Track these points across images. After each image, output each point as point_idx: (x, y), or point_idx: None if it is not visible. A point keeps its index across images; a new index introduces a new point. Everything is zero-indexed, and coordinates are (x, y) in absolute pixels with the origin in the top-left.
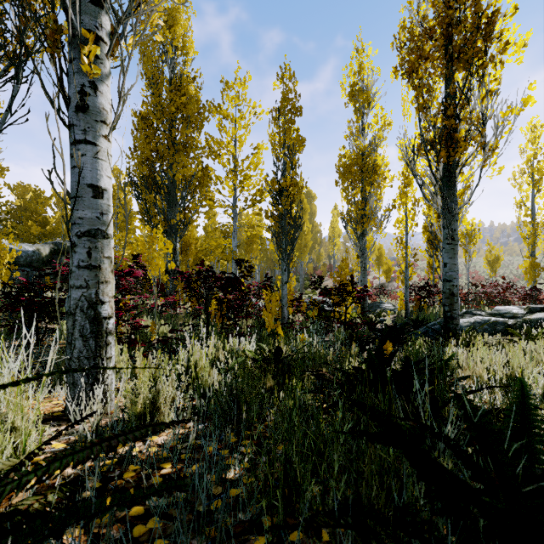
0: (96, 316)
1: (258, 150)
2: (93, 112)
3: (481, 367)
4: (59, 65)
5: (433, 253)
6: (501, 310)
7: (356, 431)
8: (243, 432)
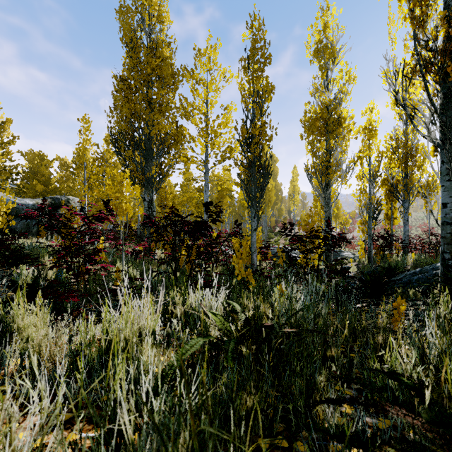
0: None
1: (228, 110)
2: None
3: None
4: None
5: (391, 205)
6: None
7: None
8: None
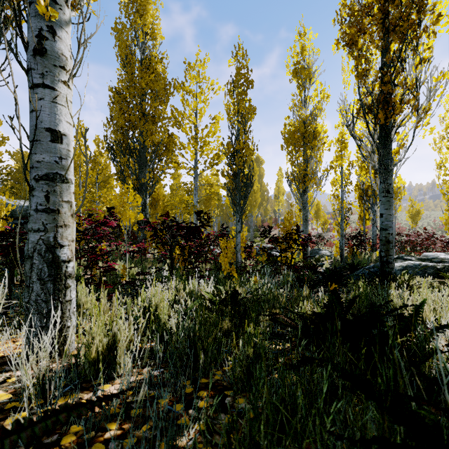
0: (54, 259)
1: (216, 120)
2: (52, 57)
3: (428, 309)
4: (18, 9)
5: (363, 208)
6: (429, 256)
7: (372, 441)
8: (196, 403)
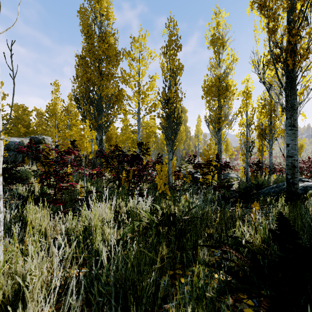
0: None
1: (153, 79)
2: None
3: None
4: None
5: (261, 143)
6: None
7: None
8: None
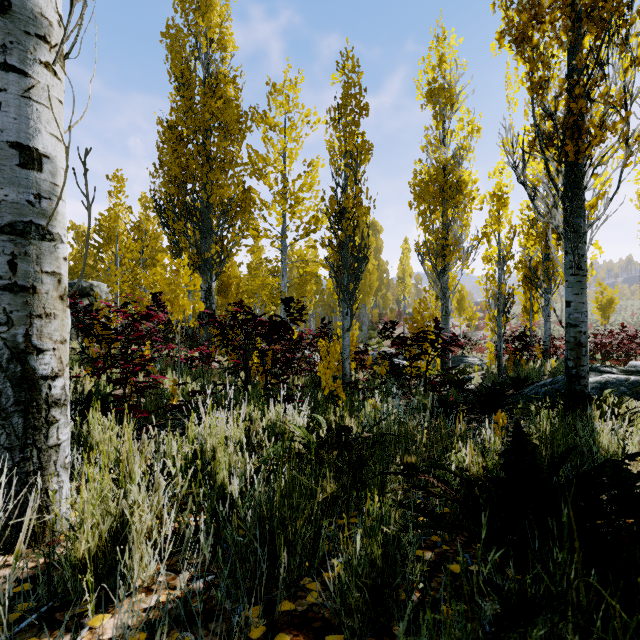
0: (26, 375)
1: (313, 167)
2: (21, 17)
3: None
4: None
5: (530, 295)
6: (639, 366)
7: None
8: None
